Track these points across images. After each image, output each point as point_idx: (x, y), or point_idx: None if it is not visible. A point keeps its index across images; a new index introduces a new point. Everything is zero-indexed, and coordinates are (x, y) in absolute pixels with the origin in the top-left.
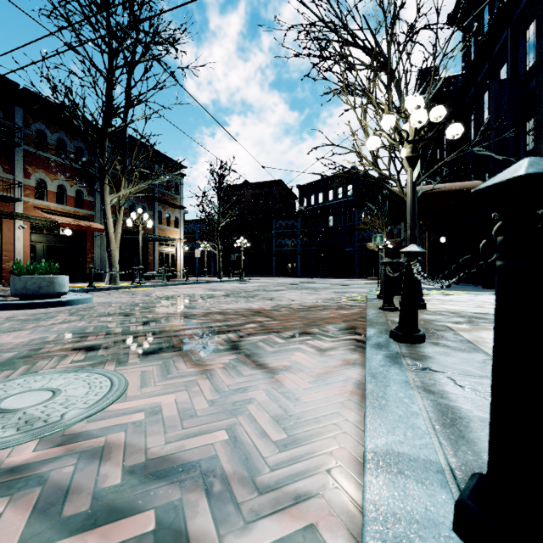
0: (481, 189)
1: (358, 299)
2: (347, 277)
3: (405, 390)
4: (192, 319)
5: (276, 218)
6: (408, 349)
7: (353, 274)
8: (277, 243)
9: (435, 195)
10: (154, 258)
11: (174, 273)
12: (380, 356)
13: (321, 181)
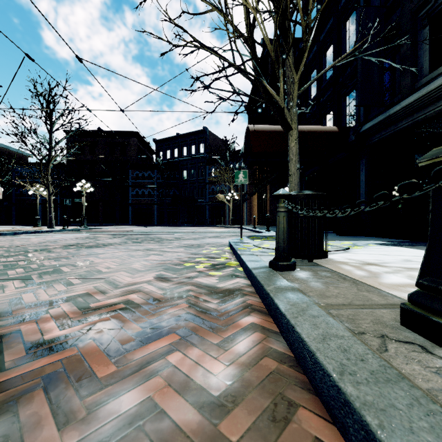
0: None
1: (225, 264)
2: (199, 225)
3: None
4: None
5: (132, 168)
6: None
7: (204, 222)
8: (133, 192)
9: None
10: None
11: None
12: None
13: (176, 138)
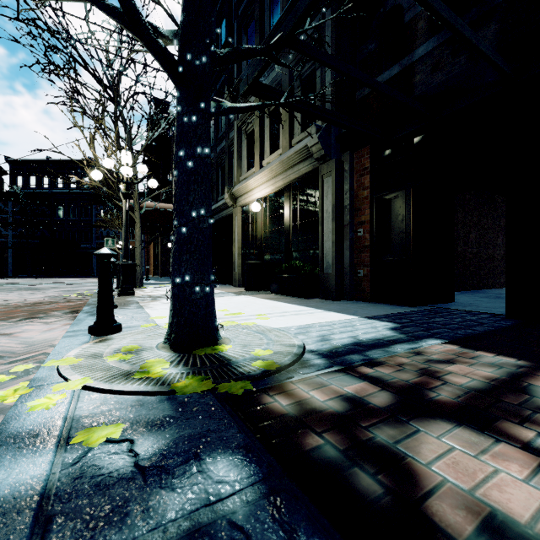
0: (94, 253)
1: (88, 295)
2: (83, 276)
3: (92, 321)
4: None
5: None
6: None
7: (90, 273)
8: None
9: (159, 212)
10: None
11: None
12: (86, 315)
13: (46, 163)
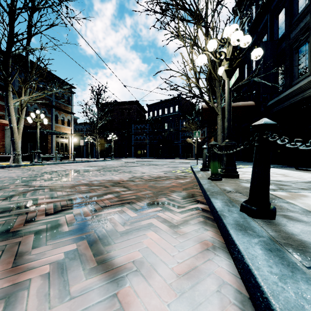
0: None
1: (187, 171)
2: (175, 158)
3: None
4: (58, 191)
5: (134, 123)
6: (274, 230)
7: (178, 156)
8: (134, 138)
9: None
10: (52, 145)
11: (67, 156)
12: (259, 250)
13: (160, 103)
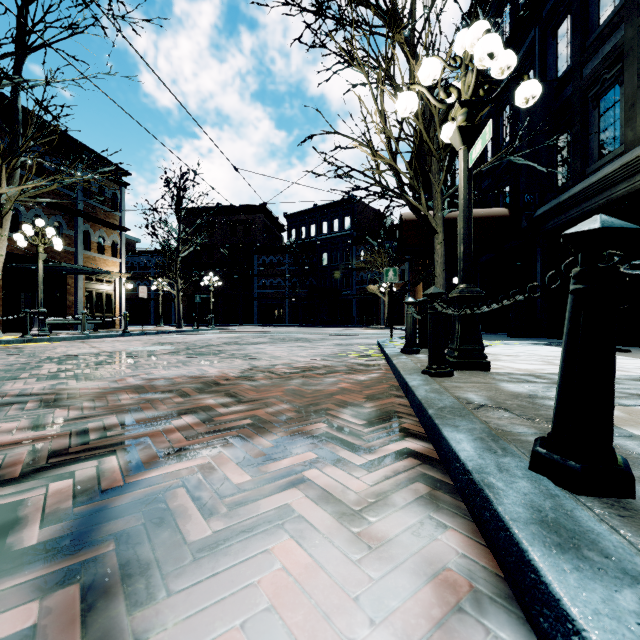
0: None
1: (371, 355)
2: (344, 325)
3: None
4: (59, 408)
5: (258, 253)
6: None
7: (351, 322)
8: (259, 283)
9: (456, 222)
10: (77, 298)
11: (111, 321)
12: None
13: (313, 211)
